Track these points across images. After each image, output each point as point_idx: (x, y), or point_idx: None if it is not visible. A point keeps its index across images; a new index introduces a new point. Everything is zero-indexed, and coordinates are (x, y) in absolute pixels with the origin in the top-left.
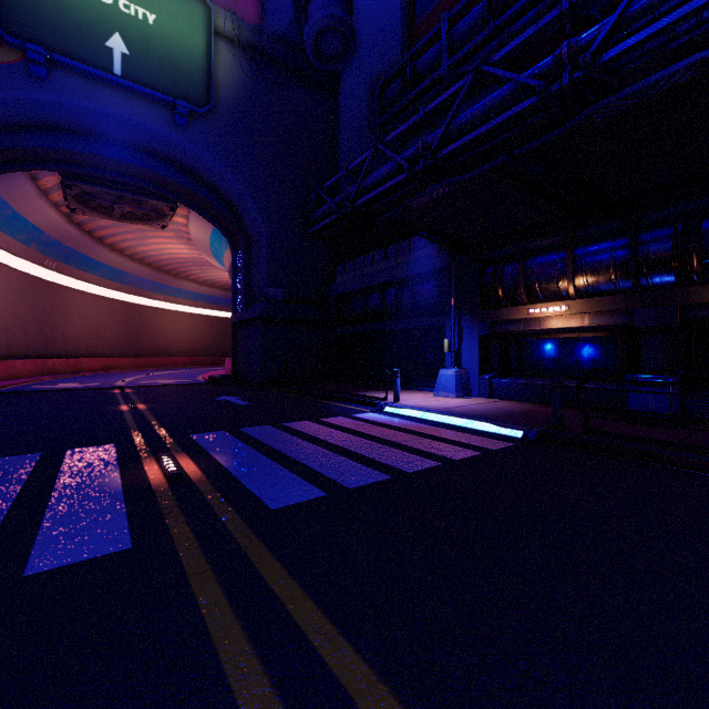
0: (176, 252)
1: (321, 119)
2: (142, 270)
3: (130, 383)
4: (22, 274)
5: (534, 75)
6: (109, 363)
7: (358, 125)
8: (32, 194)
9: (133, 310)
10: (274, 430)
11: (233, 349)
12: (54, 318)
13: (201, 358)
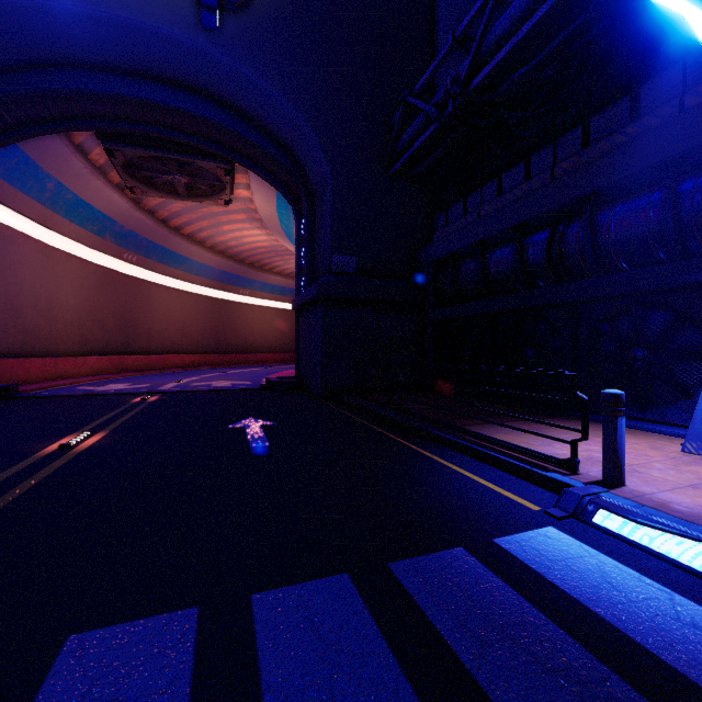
0: (254, 239)
1: (411, 7)
2: (225, 264)
3: (178, 386)
4: (99, 267)
5: None
6: (193, 360)
7: (467, 1)
8: (85, 171)
9: (219, 306)
10: (162, 699)
11: (296, 344)
12: (137, 314)
13: (287, 354)
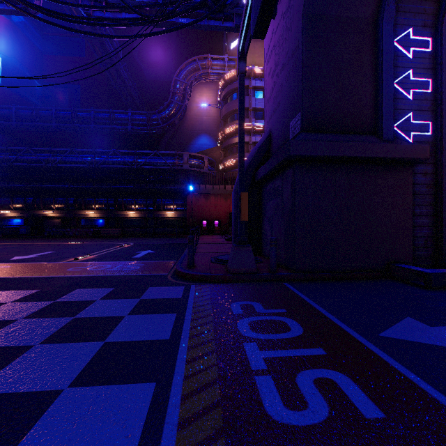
0: None
1: None
2: None
3: None
4: None
5: None
6: None
7: None
8: None
9: None
10: None
11: None
12: None
13: None
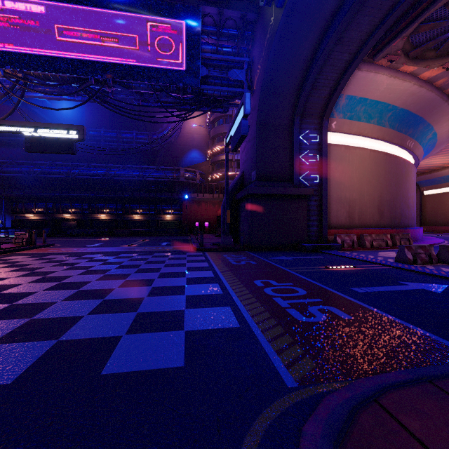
0: None
1: None
2: None
3: None
4: None
5: (26, 171)
6: None
7: None
8: None
9: None
10: None
11: None
12: None
13: None
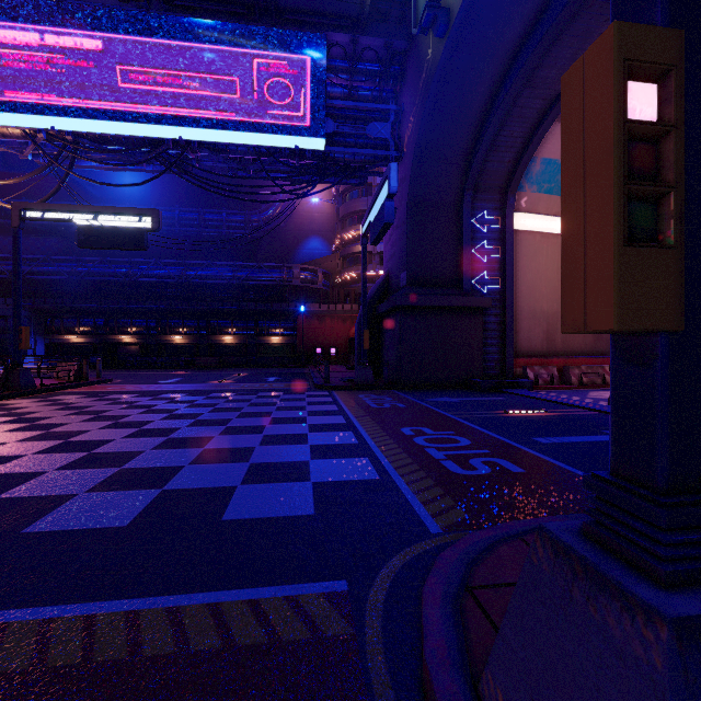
0: None
1: None
2: None
3: None
4: None
5: (66, 271)
6: None
7: None
8: None
9: None
10: None
11: None
12: None
13: None
